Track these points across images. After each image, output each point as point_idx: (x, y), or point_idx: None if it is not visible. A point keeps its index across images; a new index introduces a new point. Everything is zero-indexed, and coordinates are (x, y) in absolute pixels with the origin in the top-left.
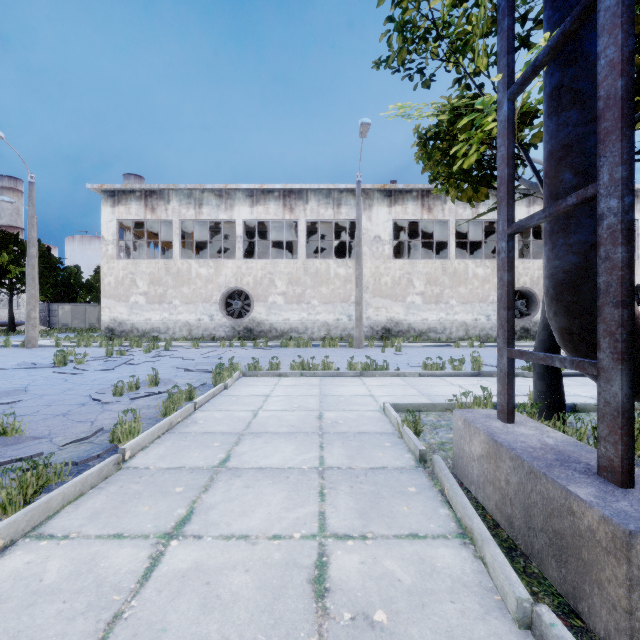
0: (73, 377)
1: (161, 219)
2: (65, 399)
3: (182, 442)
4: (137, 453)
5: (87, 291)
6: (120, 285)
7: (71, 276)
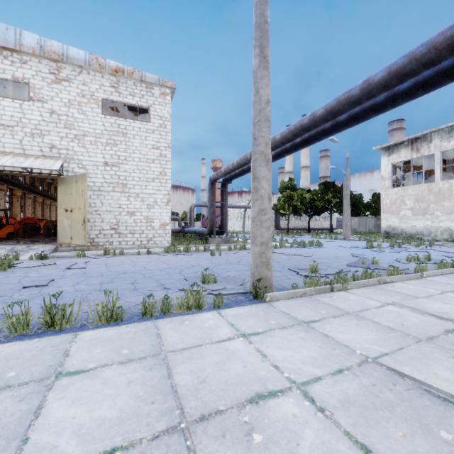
0: (379, 253)
1: (424, 155)
2: (383, 259)
3: (449, 278)
4: (427, 277)
5: (367, 209)
6: (393, 204)
7: (356, 200)
